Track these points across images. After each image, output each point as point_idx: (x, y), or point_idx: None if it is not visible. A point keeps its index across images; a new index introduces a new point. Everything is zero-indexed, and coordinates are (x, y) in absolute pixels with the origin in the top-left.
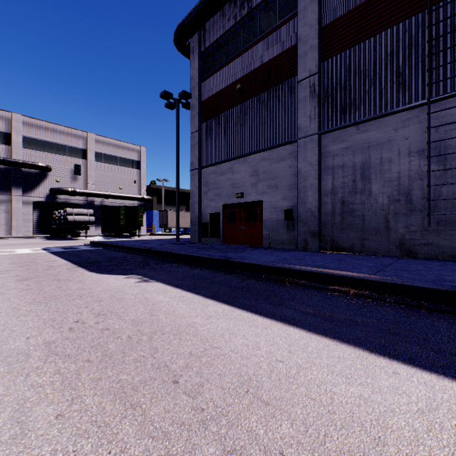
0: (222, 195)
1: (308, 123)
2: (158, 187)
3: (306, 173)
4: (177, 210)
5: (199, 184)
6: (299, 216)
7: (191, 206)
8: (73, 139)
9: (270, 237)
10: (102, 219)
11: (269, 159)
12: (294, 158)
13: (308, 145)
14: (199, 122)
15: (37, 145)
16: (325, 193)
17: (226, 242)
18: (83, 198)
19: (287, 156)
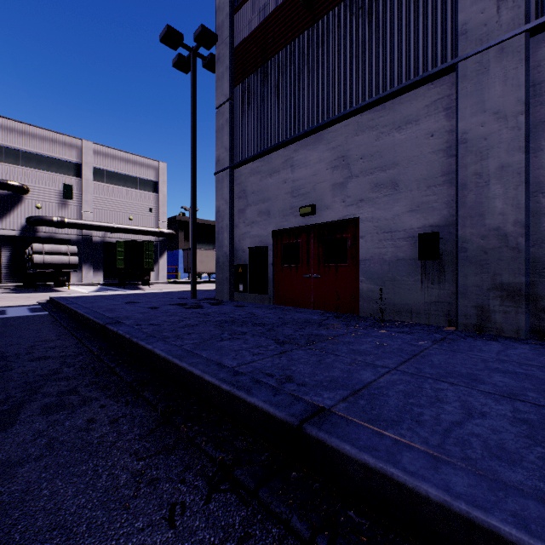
0: (272, 213)
1: (493, 12)
2: (186, 219)
3: (486, 139)
4: (192, 243)
5: (231, 197)
6: (463, 249)
7: (216, 237)
8: (62, 148)
9: (377, 296)
10: (105, 260)
11: (375, 127)
12: (443, 112)
13: (490, 69)
14: (231, 85)
15: (7, 156)
16: (544, 186)
17: (279, 302)
18: (76, 231)
19: (423, 111)
